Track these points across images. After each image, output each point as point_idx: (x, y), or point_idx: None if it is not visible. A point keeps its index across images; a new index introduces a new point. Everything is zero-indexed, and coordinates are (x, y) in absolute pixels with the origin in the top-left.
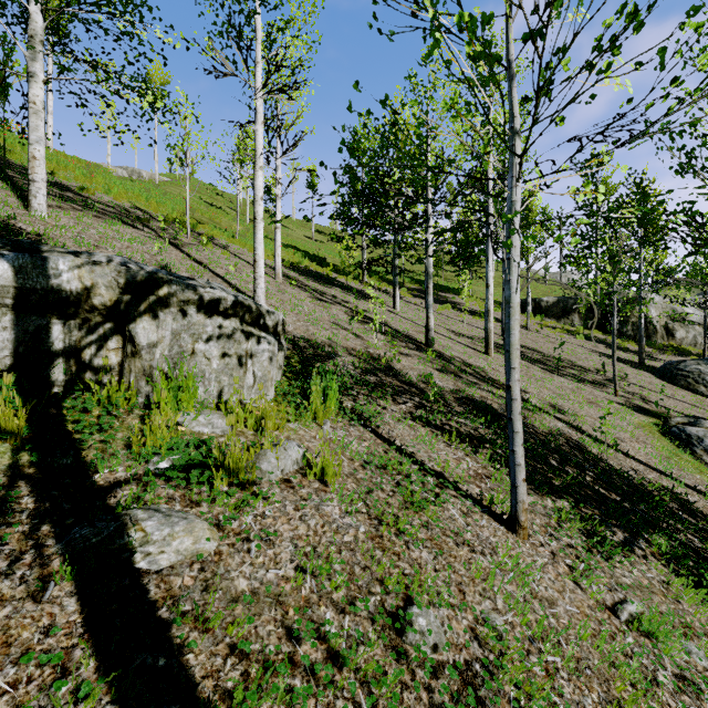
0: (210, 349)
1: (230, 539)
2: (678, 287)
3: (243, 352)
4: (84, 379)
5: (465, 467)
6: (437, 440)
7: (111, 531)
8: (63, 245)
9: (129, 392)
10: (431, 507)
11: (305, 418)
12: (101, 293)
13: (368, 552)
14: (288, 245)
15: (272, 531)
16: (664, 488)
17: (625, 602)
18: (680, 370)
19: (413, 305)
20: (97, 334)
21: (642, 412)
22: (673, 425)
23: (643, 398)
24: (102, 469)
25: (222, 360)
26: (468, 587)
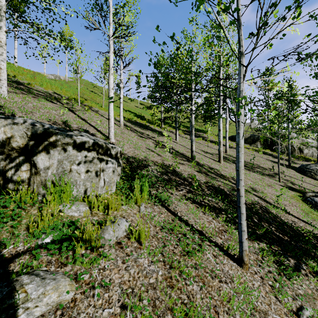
0: (80, 168)
1: (82, 288)
2: (313, 132)
3: (98, 169)
4: (7, 188)
5: (213, 226)
6: (198, 212)
7: (3, 295)
8: (12, 111)
9: (33, 194)
10: (197, 253)
11: (131, 202)
12: (17, 140)
13: (164, 289)
14: (127, 110)
15: (108, 279)
16: (308, 231)
17: (303, 308)
18: (308, 168)
19: (184, 138)
20: (15, 163)
21: (292, 189)
22: (307, 196)
23: (292, 182)
24: (8, 247)
25: (87, 173)
26: (220, 309)
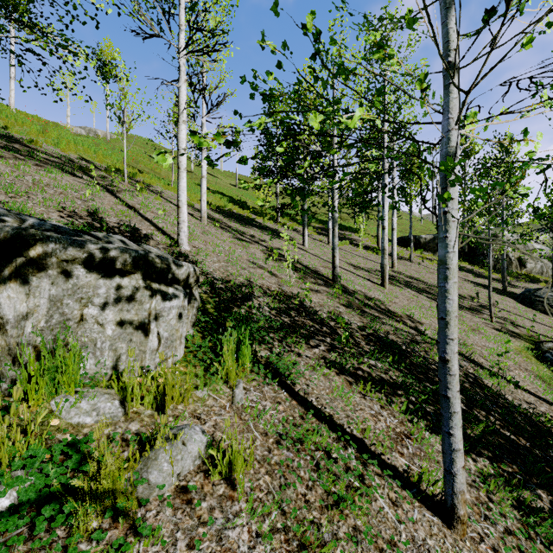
0: (104, 312)
1: None
2: None
3: (146, 312)
4: None
5: (383, 426)
6: (353, 394)
7: None
8: None
9: None
10: (357, 498)
11: (216, 380)
12: None
13: None
14: (216, 191)
15: None
16: None
17: None
18: (538, 296)
19: (318, 242)
20: None
21: (515, 336)
22: (545, 350)
23: (512, 323)
24: None
25: (119, 324)
26: None
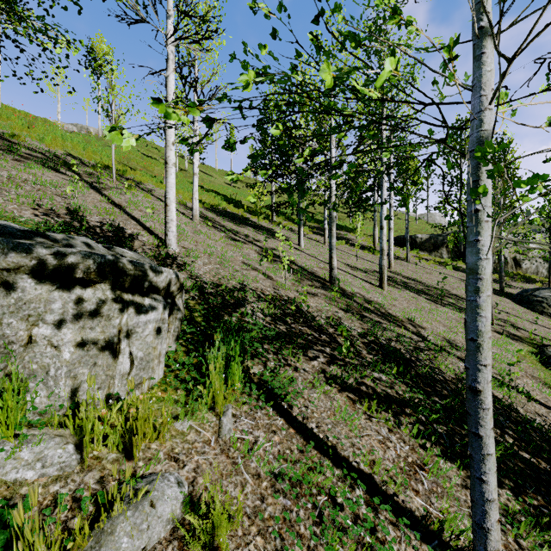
0: (60, 331)
1: None
2: None
3: (115, 329)
4: None
5: (393, 455)
6: (358, 416)
7: None
8: None
9: None
10: None
11: (200, 407)
12: None
13: None
14: (210, 189)
15: None
16: None
17: None
18: (536, 297)
19: (314, 242)
20: None
21: (517, 340)
22: (549, 355)
23: (513, 325)
24: None
25: (80, 345)
26: None
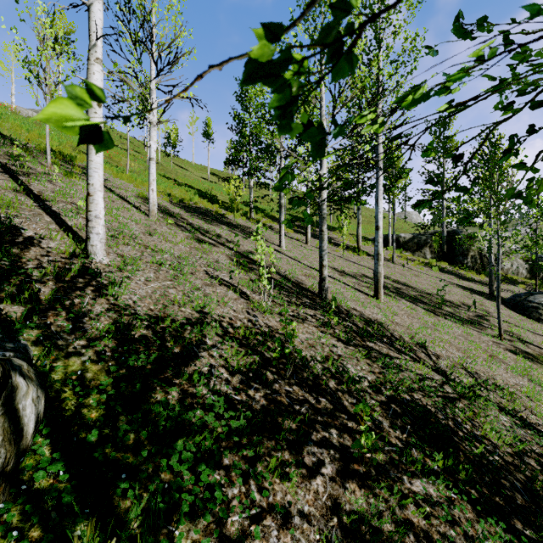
0: None
1: None
2: None
3: None
4: None
5: None
6: None
7: None
8: None
9: None
10: None
11: None
12: None
13: None
14: (183, 183)
15: None
16: None
17: None
18: (531, 303)
19: (295, 241)
20: None
21: (533, 360)
22: None
23: (519, 338)
24: None
25: None
26: None
